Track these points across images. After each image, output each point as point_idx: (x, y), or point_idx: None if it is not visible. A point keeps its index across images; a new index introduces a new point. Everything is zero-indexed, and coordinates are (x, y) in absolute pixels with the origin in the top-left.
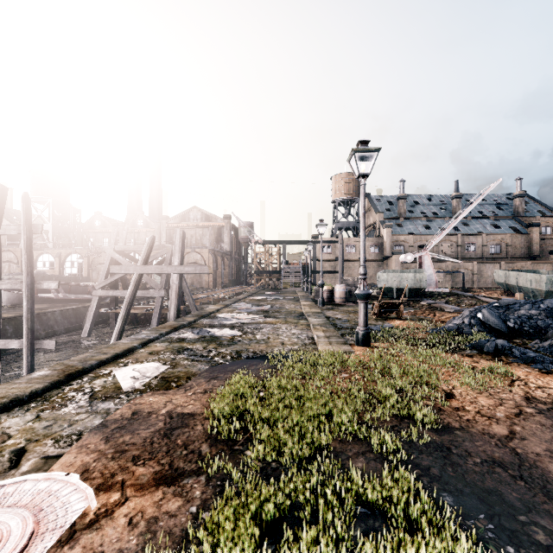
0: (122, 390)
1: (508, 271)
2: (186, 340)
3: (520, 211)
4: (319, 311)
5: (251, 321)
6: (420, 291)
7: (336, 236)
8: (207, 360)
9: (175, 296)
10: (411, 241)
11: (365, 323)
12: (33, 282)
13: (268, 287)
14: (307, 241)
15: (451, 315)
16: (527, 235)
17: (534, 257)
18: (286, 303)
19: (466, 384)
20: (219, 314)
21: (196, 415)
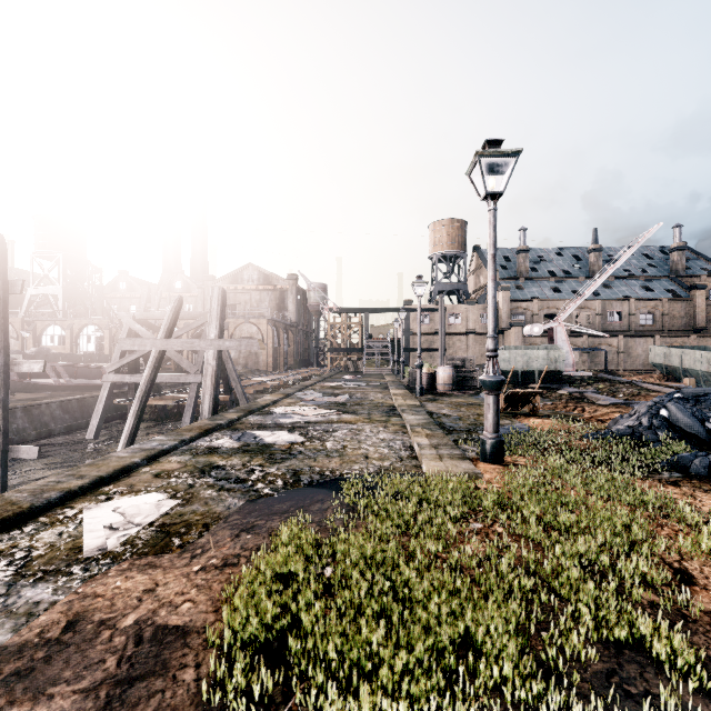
0: (80, 556)
1: (669, 348)
2: (218, 451)
3: (679, 268)
4: (417, 404)
5: (319, 419)
6: (555, 375)
7: (436, 302)
8: (245, 489)
9: (211, 383)
10: (535, 308)
11: (496, 427)
12: (8, 363)
13: (346, 369)
14: (397, 309)
15: (608, 411)
16: (689, 300)
17: (699, 330)
18: (370, 392)
19: (704, 549)
20: (276, 409)
21: (192, 632)
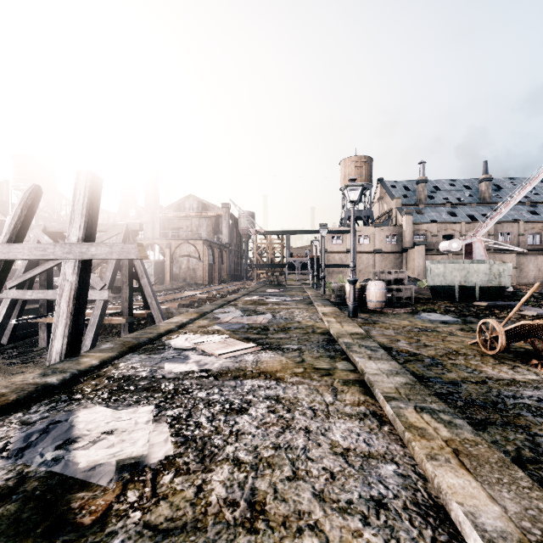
0: None
1: None
2: None
3: None
4: (360, 331)
5: (225, 366)
6: (497, 291)
7: (347, 225)
8: None
9: (67, 308)
10: (435, 230)
11: None
12: None
13: (270, 283)
14: (314, 231)
15: None
16: None
17: None
18: (295, 309)
19: None
20: (176, 338)
21: None
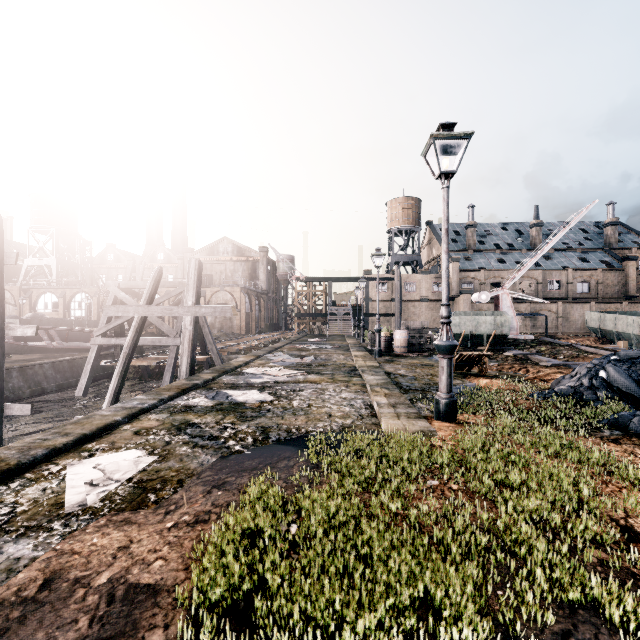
0: (61, 511)
1: (603, 314)
2: (194, 410)
3: (613, 242)
4: (376, 365)
5: (287, 379)
6: (501, 338)
7: (393, 272)
8: (217, 446)
9: (188, 346)
10: (483, 278)
11: (450, 388)
12: (3, 328)
13: (311, 332)
14: (358, 278)
15: (550, 371)
16: (622, 270)
17: (630, 297)
18: (333, 354)
19: None
20: (248, 369)
21: (162, 591)
